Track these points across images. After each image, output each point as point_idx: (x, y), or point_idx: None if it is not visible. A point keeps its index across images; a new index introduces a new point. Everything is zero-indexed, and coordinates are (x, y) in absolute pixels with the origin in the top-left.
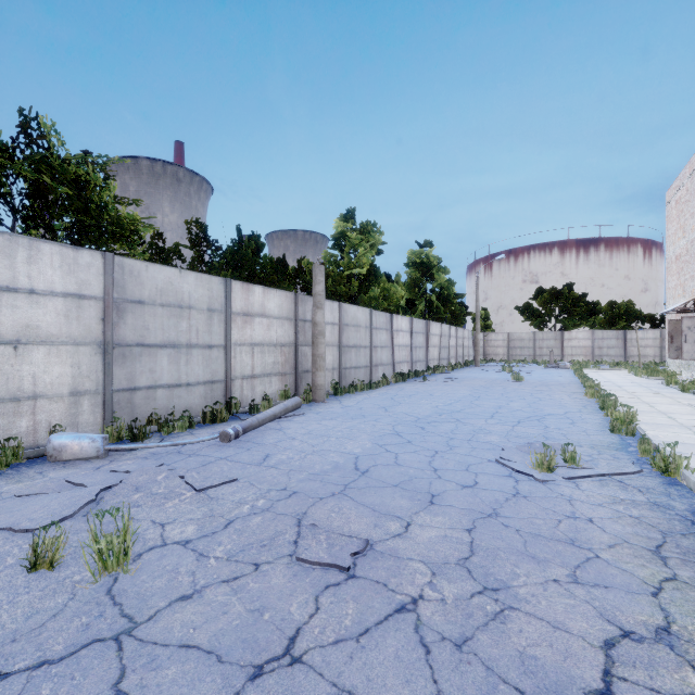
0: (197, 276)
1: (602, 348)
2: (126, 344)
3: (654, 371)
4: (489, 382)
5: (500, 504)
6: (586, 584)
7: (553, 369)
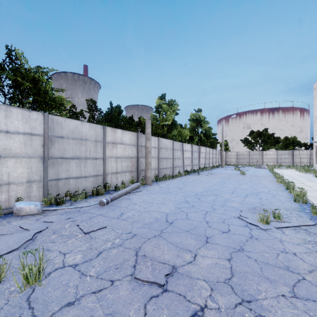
0: (89, 124)
1: (281, 158)
2: (54, 157)
3: (308, 170)
4: (229, 175)
5: (243, 243)
6: (302, 299)
7: (258, 169)
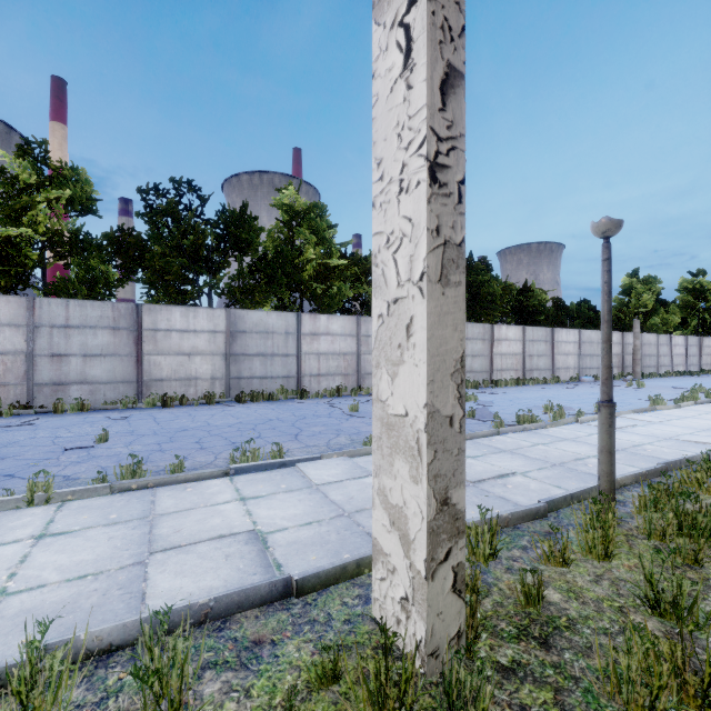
0: (594, 332)
1: None
2: (581, 355)
3: None
4: None
5: None
6: None
7: None
